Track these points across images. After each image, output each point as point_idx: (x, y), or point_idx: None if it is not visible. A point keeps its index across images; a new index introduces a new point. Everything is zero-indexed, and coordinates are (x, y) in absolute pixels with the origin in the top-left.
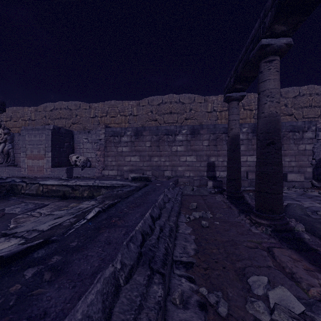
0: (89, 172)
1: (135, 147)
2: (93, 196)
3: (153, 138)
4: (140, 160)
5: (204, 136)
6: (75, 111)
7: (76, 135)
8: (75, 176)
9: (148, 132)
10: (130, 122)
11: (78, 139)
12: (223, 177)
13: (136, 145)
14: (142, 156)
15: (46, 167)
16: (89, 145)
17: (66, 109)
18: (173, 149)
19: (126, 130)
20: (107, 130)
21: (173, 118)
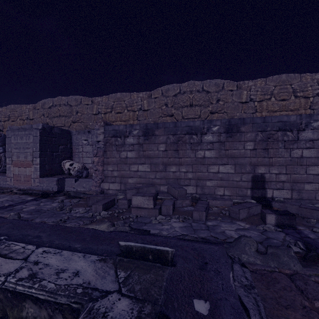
0: (84, 185)
1: (144, 152)
2: (4, 316)
3: (169, 138)
4: (150, 170)
5: (248, 135)
6: (76, 107)
7: (74, 136)
8: (66, 191)
9: (162, 131)
10: (139, 119)
11: (77, 141)
12: (283, 200)
13: (145, 148)
14: (154, 164)
15: (34, 176)
16: (89, 147)
17: (66, 105)
18: (199, 155)
19: (131, 128)
20: (106, 129)
21: (194, 111)
